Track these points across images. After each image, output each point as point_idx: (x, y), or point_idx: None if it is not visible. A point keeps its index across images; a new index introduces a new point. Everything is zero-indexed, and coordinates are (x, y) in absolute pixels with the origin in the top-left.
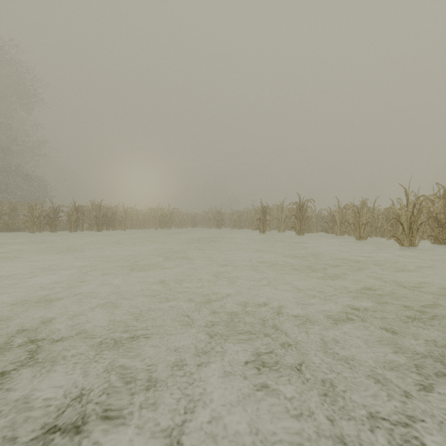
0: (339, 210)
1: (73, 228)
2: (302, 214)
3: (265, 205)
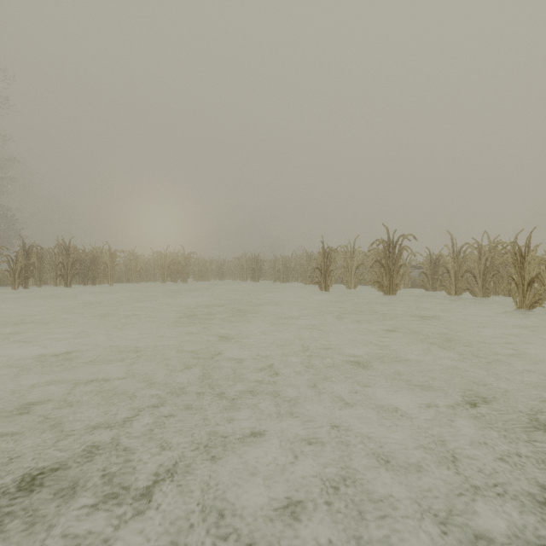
0: (453, 254)
1: (18, 283)
2: (393, 259)
3: (328, 246)
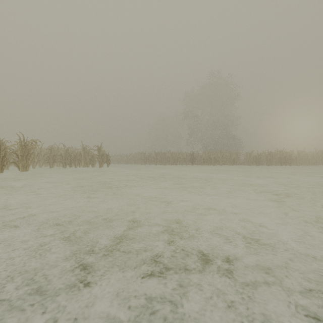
0: None
1: (268, 164)
2: None
3: None
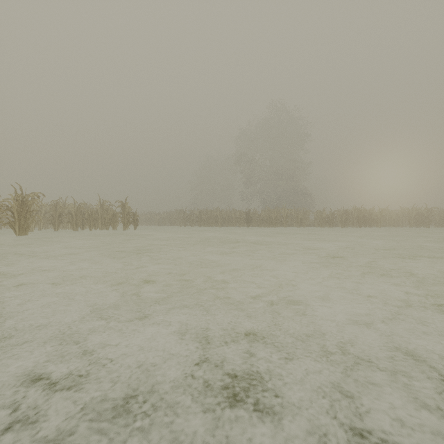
0: None
1: (343, 225)
2: None
3: None
